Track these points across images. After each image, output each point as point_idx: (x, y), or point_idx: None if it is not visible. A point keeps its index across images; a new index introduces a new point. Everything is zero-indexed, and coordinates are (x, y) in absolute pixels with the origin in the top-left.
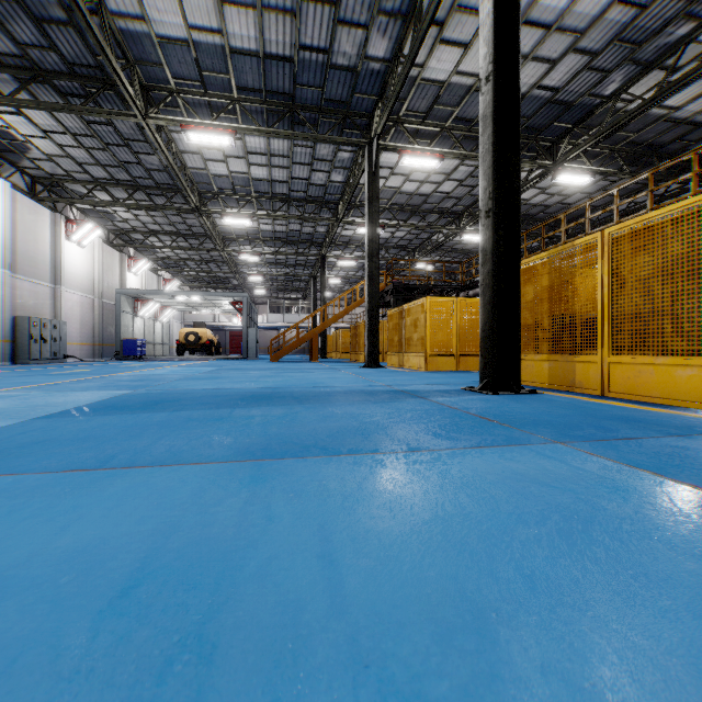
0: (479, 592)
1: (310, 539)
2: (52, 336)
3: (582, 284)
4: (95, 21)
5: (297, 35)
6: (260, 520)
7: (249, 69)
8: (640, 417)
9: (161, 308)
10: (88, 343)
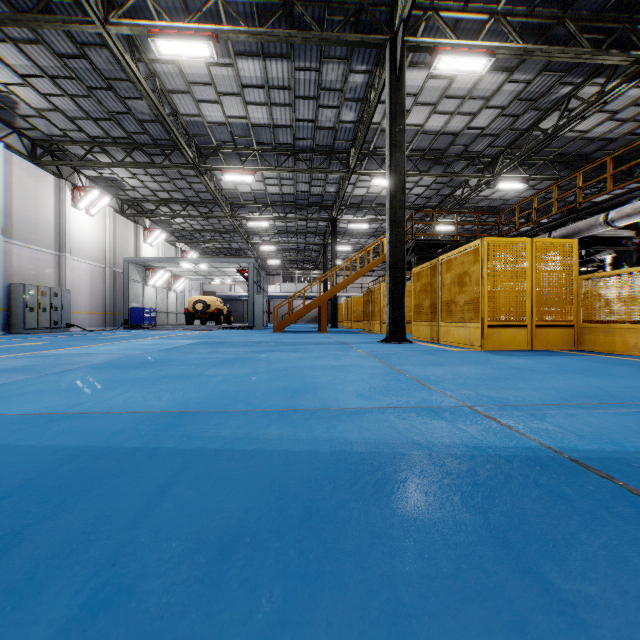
0: None
1: None
2: (51, 304)
3: None
4: None
5: None
6: None
7: None
8: None
9: (175, 278)
10: (98, 312)
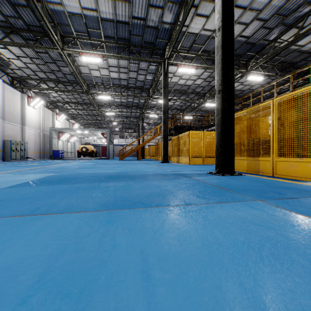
0: (236, 299)
1: (136, 259)
2: (21, 148)
3: (263, 124)
4: (39, 5)
5: (131, 12)
6: (109, 247)
7: (109, 28)
8: (294, 187)
9: (70, 136)
10: (37, 152)
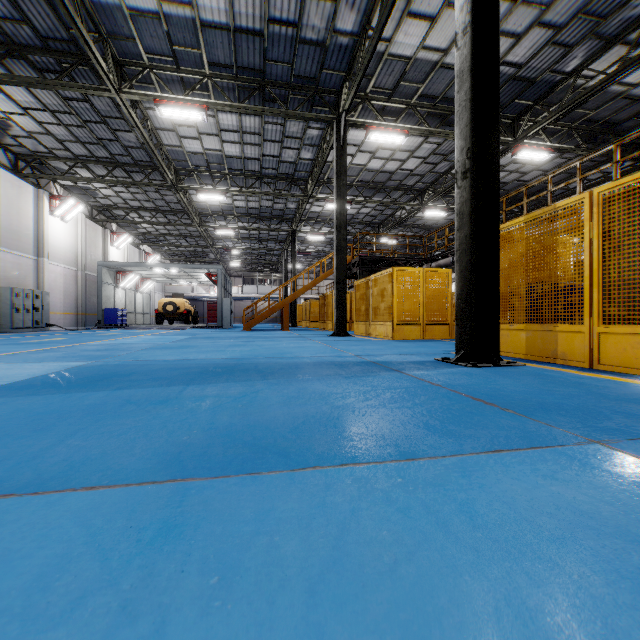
0: None
1: None
2: (34, 305)
3: (566, 249)
4: None
5: (267, 8)
6: None
7: (220, 44)
8: None
9: (142, 280)
10: (71, 313)
